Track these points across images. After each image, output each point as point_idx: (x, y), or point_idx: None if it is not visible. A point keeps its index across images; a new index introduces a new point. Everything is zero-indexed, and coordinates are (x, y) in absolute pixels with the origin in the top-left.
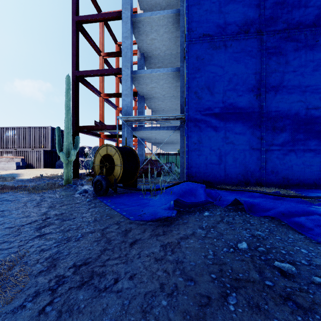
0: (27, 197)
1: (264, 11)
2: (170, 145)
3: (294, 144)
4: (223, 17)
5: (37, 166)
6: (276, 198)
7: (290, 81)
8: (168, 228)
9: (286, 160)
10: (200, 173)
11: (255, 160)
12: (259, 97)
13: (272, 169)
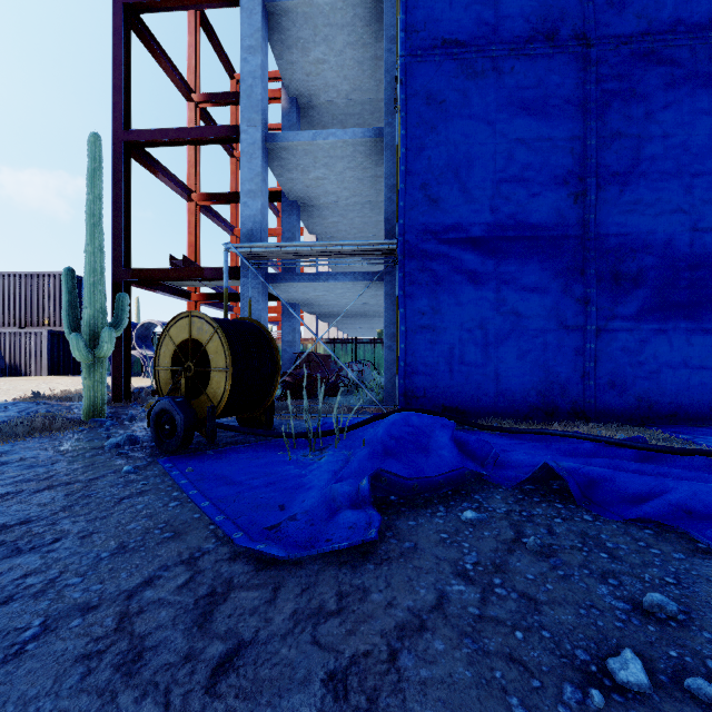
0: None
1: None
2: (360, 321)
3: (664, 315)
4: None
5: (33, 371)
6: (642, 457)
7: (655, 161)
8: (354, 579)
9: (645, 355)
10: (436, 387)
11: (570, 355)
12: (580, 198)
13: (611, 377)
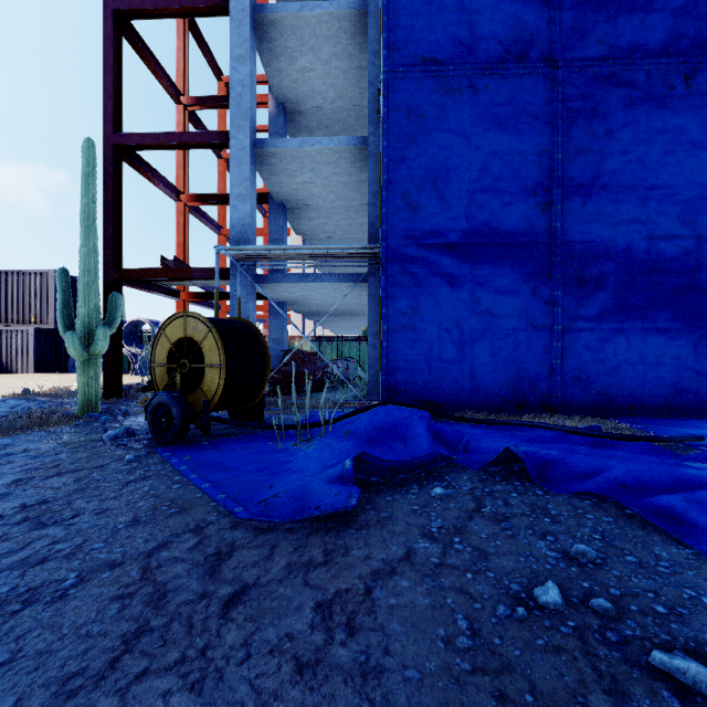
0: None
1: (558, 13)
2: (345, 319)
3: (623, 316)
4: (469, 22)
5: (20, 368)
6: (595, 443)
7: (615, 175)
8: (338, 540)
9: (606, 352)
10: (416, 383)
11: (539, 352)
12: (547, 208)
13: (576, 373)
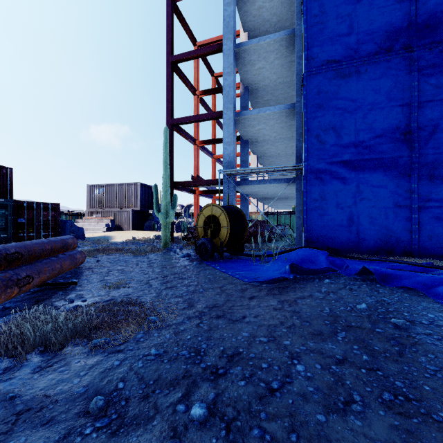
0: (135, 259)
1: (415, 18)
2: (282, 201)
3: None
4: (356, 35)
5: (126, 228)
6: (425, 270)
7: None
8: (284, 290)
9: None
10: (323, 238)
11: (401, 221)
12: (408, 135)
13: (428, 233)
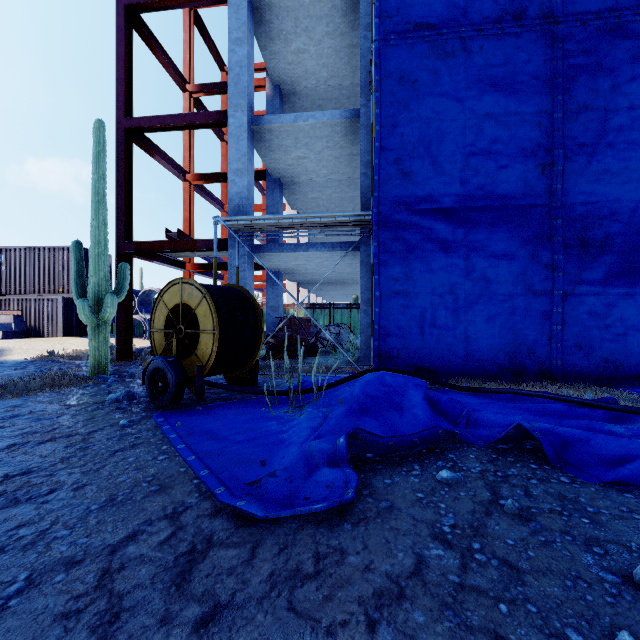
0: None
1: None
2: (337, 288)
3: (630, 280)
4: None
5: (50, 333)
6: (614, 418)
7: (622, 132)
8: (331, 539)
9: (611, 318)
10: (408, 349)
11: (537, 318)
12: (547, 169)
13: (578, 339)
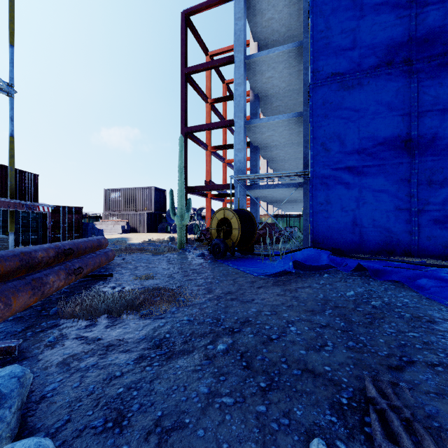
0: (155, 257)
1: (415, 33)
2: (291, 204)
3: None
4: (359, 50)
5: (141, 230)
6: (418, 268)
7: None
8: (287, 282)
9: None
10: (328, 239)
11: (402, 223)
12: (408, 143)
13: (427, 235)
